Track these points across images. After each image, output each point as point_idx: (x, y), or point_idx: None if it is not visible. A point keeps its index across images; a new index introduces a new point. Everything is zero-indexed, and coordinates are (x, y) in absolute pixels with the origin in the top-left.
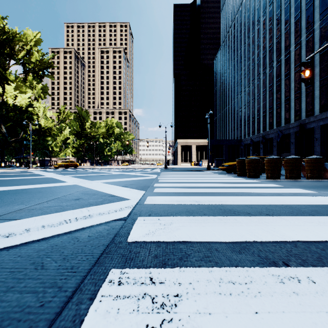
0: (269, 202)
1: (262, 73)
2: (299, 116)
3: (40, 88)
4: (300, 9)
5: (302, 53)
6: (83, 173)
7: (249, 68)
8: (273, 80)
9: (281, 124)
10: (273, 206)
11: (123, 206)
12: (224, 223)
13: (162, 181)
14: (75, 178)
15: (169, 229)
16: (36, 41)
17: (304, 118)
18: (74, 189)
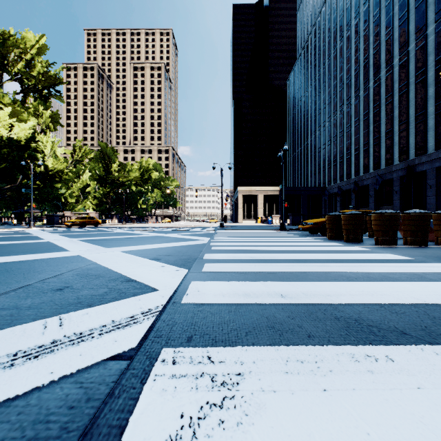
0: (421, 296)
1: (353, 96)
2: (405, 154)
3: (49, 116)
4: (407, 8)
5: (409, 68)
6: (101, 235)
7: (335, 90)
8: (369, 105)
9: (380, 166)
10: (438, 309)
11: (139, 311)
12: (371, 374)
13: (217, 249)
14: (85, 243)
15: (237, 410)
16: (39, 47)
17: (413, 158)
18: (70, 266)
